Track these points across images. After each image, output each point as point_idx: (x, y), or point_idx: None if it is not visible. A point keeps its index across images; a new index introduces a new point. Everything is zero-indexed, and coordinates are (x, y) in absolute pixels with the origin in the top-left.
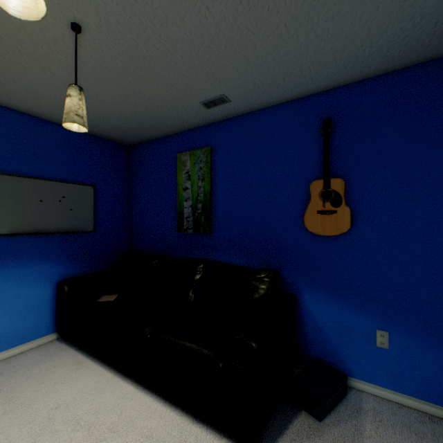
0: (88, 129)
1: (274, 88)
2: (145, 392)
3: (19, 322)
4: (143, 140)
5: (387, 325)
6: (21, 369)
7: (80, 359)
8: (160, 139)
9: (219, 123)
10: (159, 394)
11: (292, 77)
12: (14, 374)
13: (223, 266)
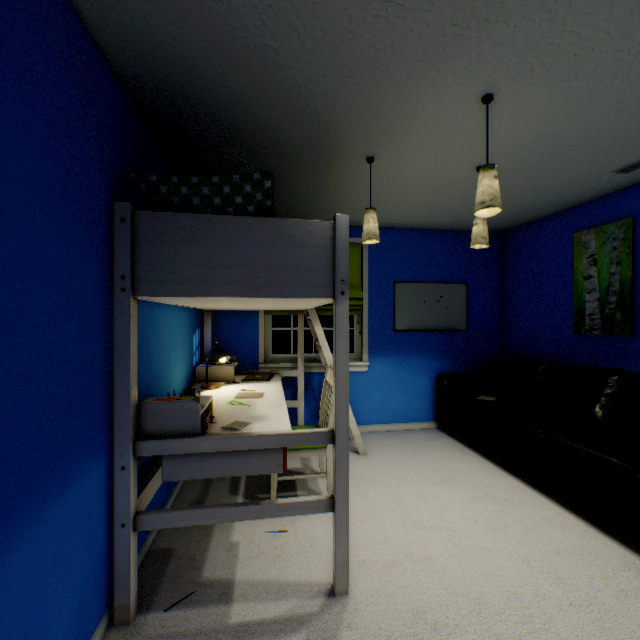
0: (462, 227)
1: None
2: (535, 491)
3: (409, 403)
4: (522, 223)
5: None
6: (417, 440)
7: (461, 448)
8: (546, 218)
9: None
10: (553, 499)
11: None
12: (413, 441)
13: None
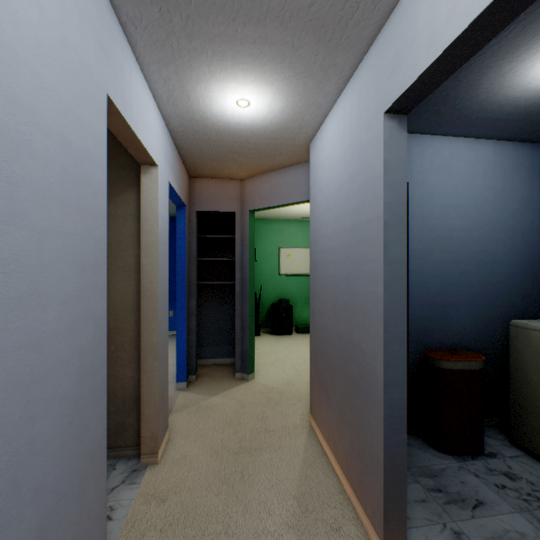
0: None
1: None
2: None
3: None
4: None
5: (173, 308)
6: None
7: None
8: None
9: None
10: None
11: None
12: None
13: None
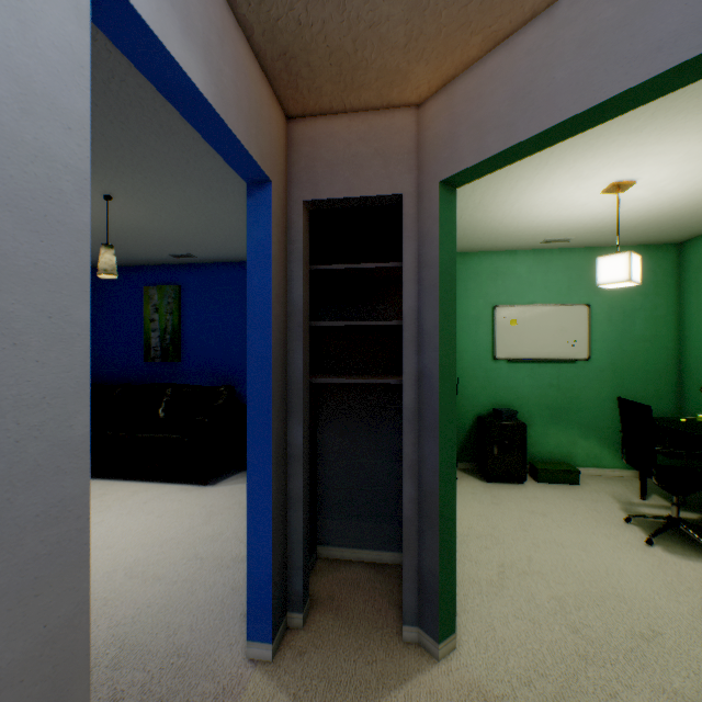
0: None
1: (230, 256)
2: (124, 481)
3: None
4: None
5: None
6: None
7: None
8: (122, 268)
9: (188, 266)
10: (137, 480)
11: (241, 254)
12: None
13: (191, 387)
